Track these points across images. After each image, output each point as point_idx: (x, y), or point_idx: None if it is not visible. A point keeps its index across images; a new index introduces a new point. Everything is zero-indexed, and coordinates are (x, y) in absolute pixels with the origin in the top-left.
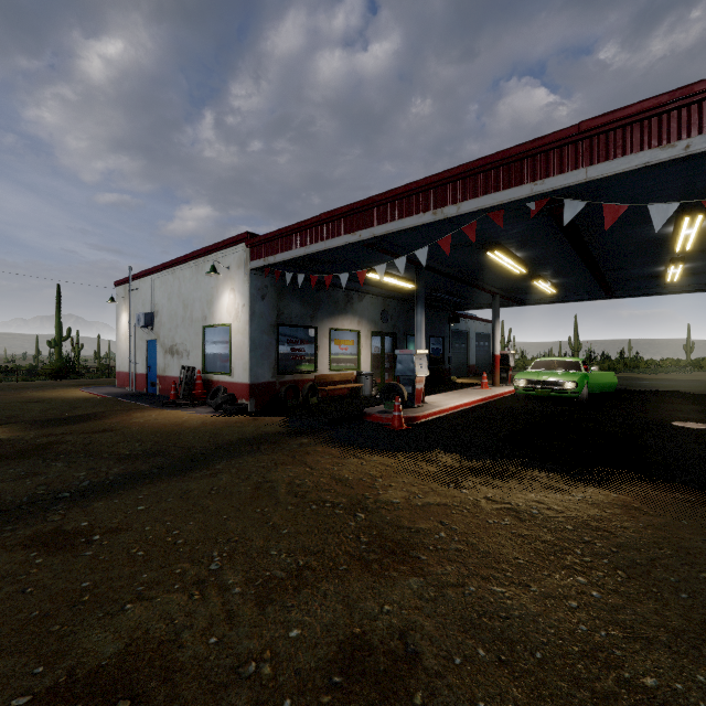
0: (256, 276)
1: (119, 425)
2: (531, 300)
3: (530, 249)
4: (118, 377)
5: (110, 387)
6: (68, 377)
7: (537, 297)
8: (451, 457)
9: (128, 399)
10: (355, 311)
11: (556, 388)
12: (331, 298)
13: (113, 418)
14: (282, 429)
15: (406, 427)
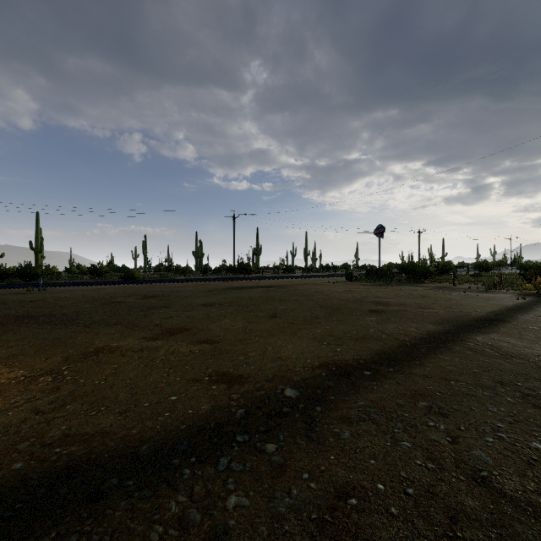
0: None
1: None
2: None
3: None
4: None
5: None
6: None
7: None
8: None
9: None
10: None
11: None
12: None
13: None
14: None
15: None
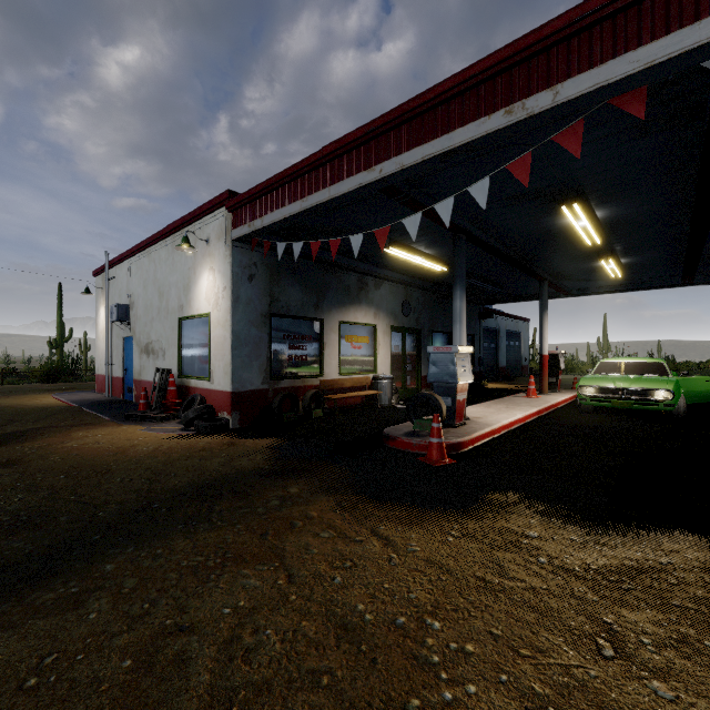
0: (241, 250)
1: (37, 452)
2: (581, 290)
3: (620, 204)
4: (97, 381)
5: (88, 393)
6: (60, 380)
7: (590, 285)
8: (553, 537)
9: (91, 409)
10: (371, 301)
11: (642, 399)
12: (341, 283)
13: (40, 440)
14: (265, 463)
15: (449, 461)
